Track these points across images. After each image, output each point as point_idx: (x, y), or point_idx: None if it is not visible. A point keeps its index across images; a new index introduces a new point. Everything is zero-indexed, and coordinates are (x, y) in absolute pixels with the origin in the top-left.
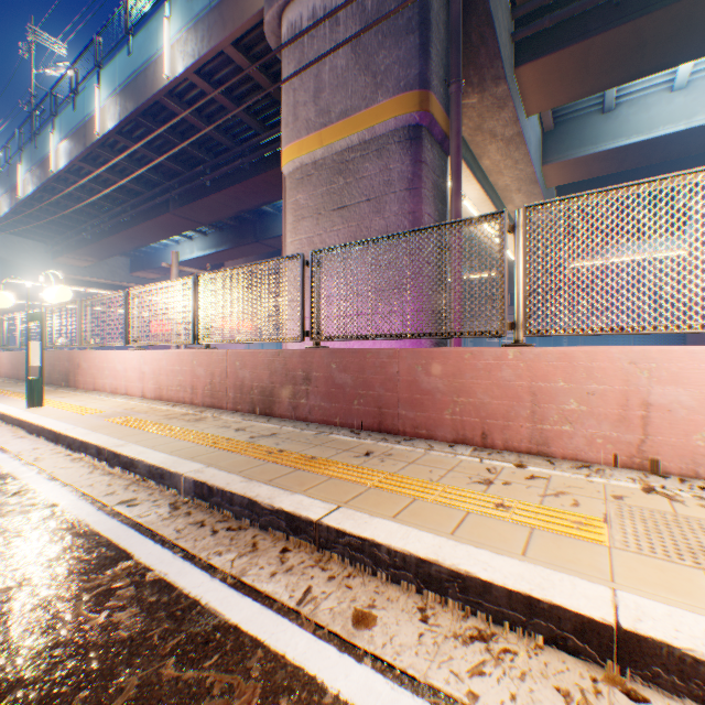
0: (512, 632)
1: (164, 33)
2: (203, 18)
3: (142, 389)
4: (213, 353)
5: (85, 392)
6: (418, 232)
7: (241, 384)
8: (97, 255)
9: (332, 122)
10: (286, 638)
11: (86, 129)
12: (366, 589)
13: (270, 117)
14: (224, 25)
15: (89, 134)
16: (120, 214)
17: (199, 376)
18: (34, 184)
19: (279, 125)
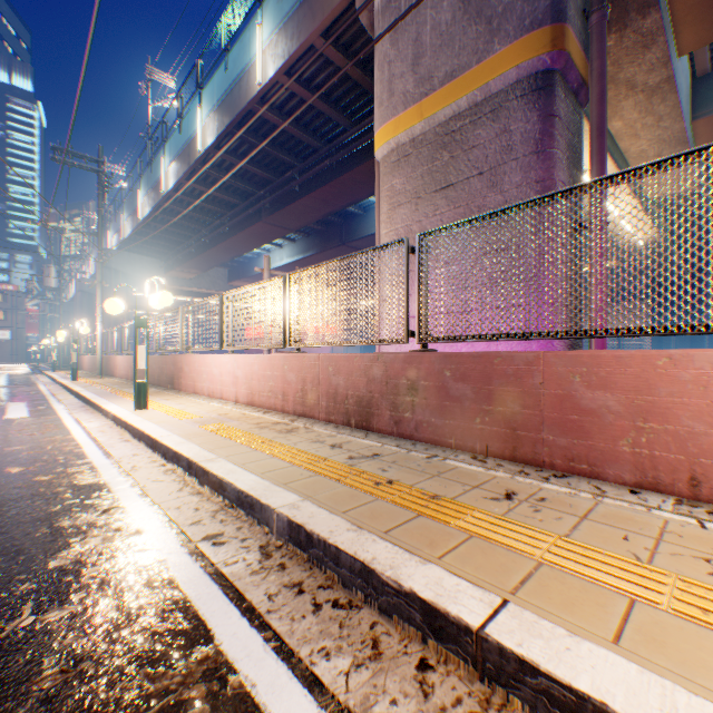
0: None
1: (256, 41)
2: (292, 15)
3: (235, 394)
4: (304, 357)
5: (186, 395)
6: (574, 192)
7: (334, 393)
8: (200, 267)
9: (433, 90)
10: None
11: (190, 149)
12: None
13: (357, 110)
14: (312, 17)
15: (192, 153)
16: (219, 227)
17: (290, 382)
18: (150, 206)
19: (366, 117)
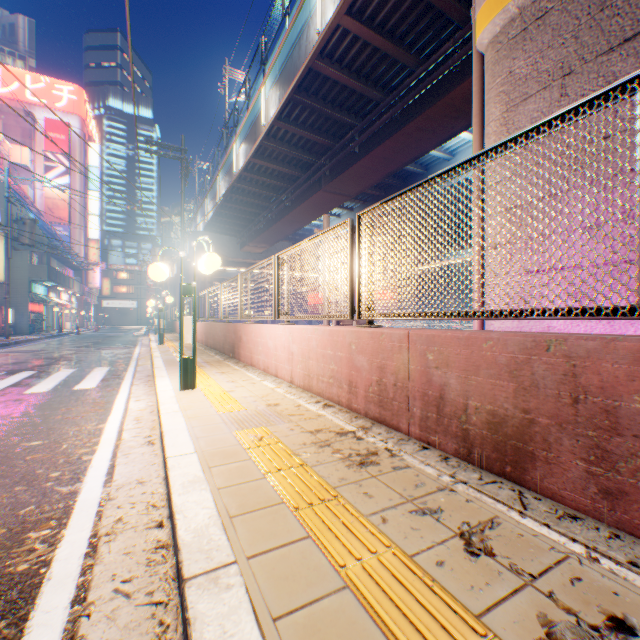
0: None
1: None
2: None
3: (290, 373)
4: (380, 334)
5: (242, 367)
6: None
7: (437, 397)
8: (268, 241)
9: None
10: None
11: (255, 126)
12: None
13: (426, 44)
14: None
15: (257, 130)
16: (282, 202)
17: (359, 368)
18: (225, 188)
19: (436, 51)
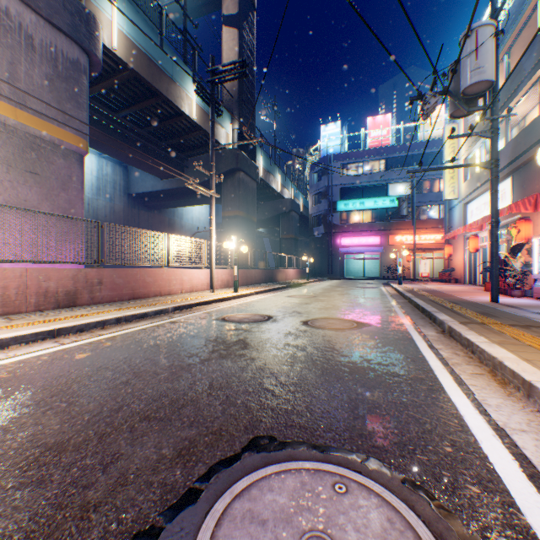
0: (219, 303)
1: None
2: None
3: None
4: (6, 270)
5: None
6: (147, 231)
7: (46, 292)
8: None
9: (29, 111)
10: (220, 307)
11: None
12: (211, 306)
13: None
14: None
15: None
16: None
17: None
18: None
19: None
